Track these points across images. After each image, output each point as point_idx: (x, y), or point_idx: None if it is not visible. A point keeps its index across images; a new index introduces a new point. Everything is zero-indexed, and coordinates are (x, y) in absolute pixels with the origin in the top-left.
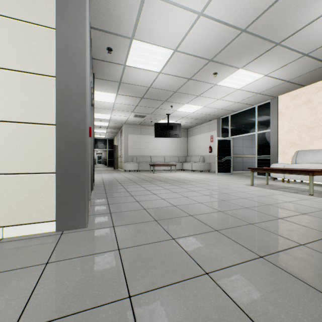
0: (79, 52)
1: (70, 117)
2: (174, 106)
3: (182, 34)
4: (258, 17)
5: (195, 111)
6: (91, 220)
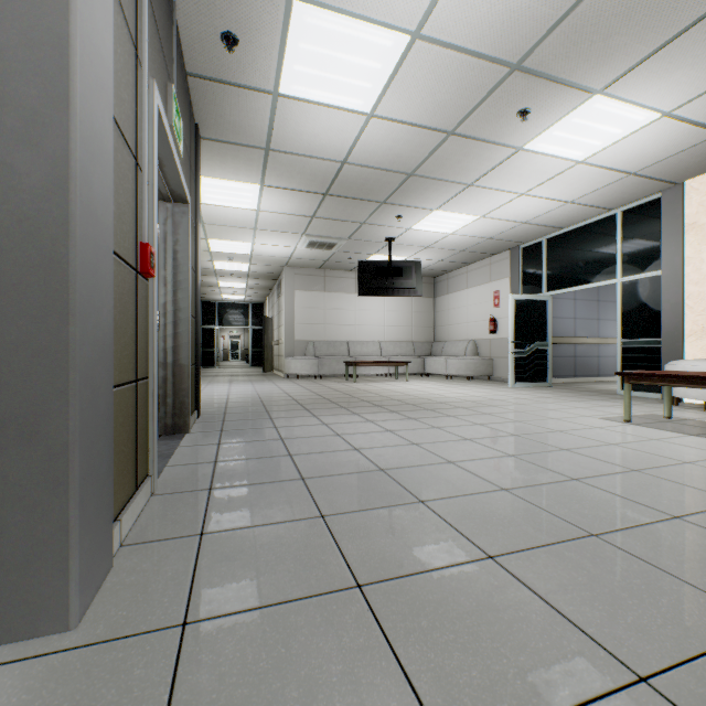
0: None
1: None
2: (406, 216)
3: None
4: None
5: (457, 230)
6: (116, 574)
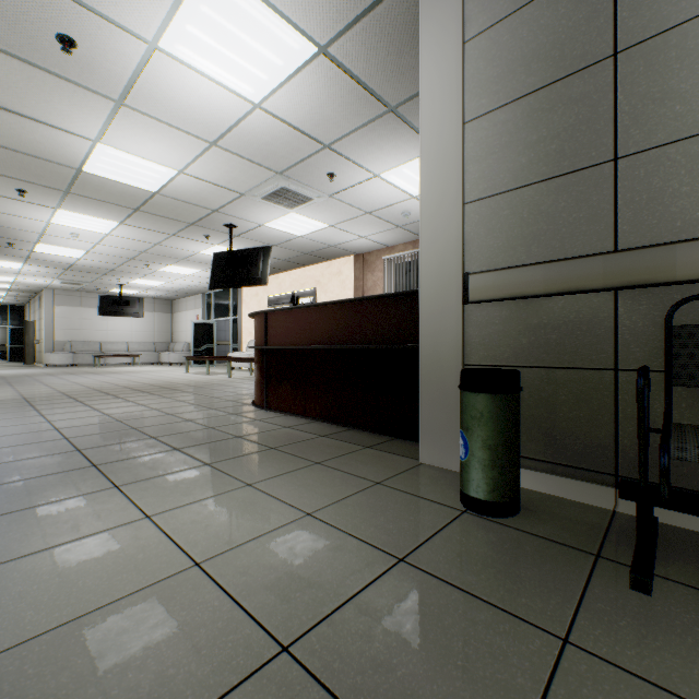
0: None
1: None
2: (124, 279)
3: (89, 247)
4: (148, 249)
5: (161, 285)
6: None
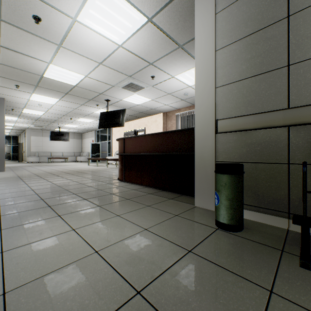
0: (3, 129)
1: (0, 145)
2: (61, 124)
3: (46, 110)
4: (72, 111)
5: (77, 127)
6: (6, 171)
